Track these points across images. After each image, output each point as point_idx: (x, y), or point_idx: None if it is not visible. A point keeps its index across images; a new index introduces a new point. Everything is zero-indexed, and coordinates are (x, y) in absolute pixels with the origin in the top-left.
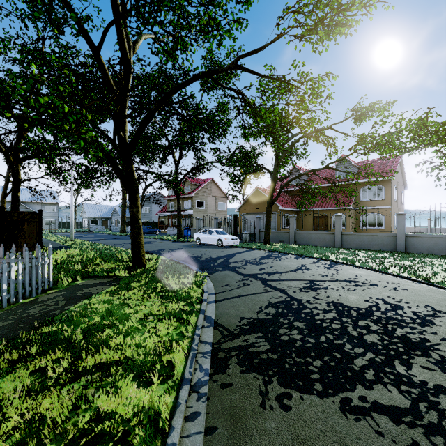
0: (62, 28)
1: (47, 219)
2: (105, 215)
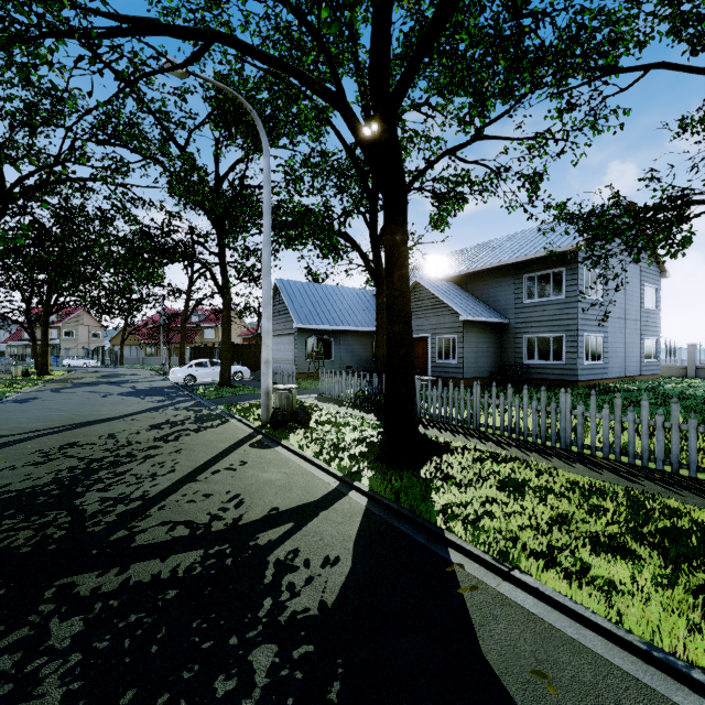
0: None
1: None
2: None
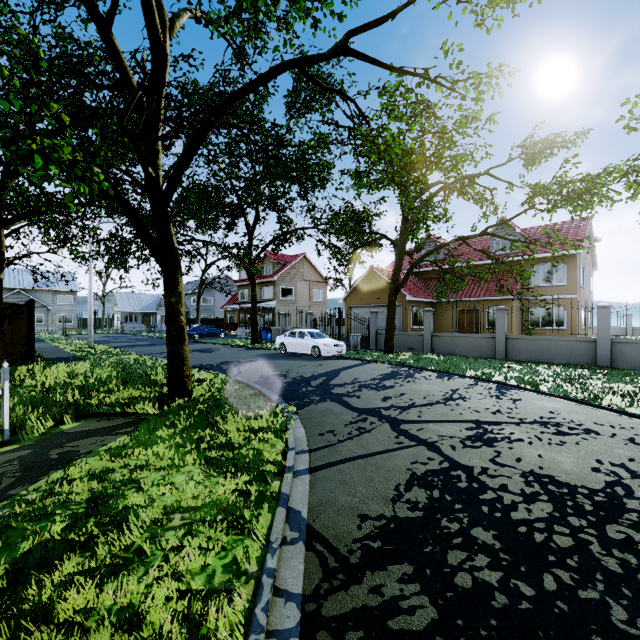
0: (63, 8)
1: (61, 314)
2: (147, 309)
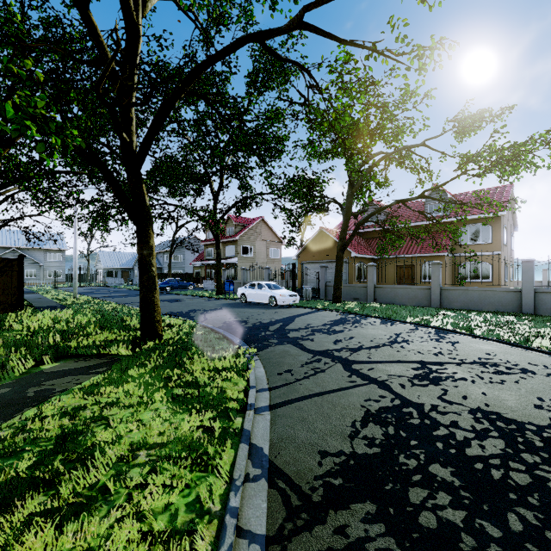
0: None
1: (51, 270)
2: (126, 265)
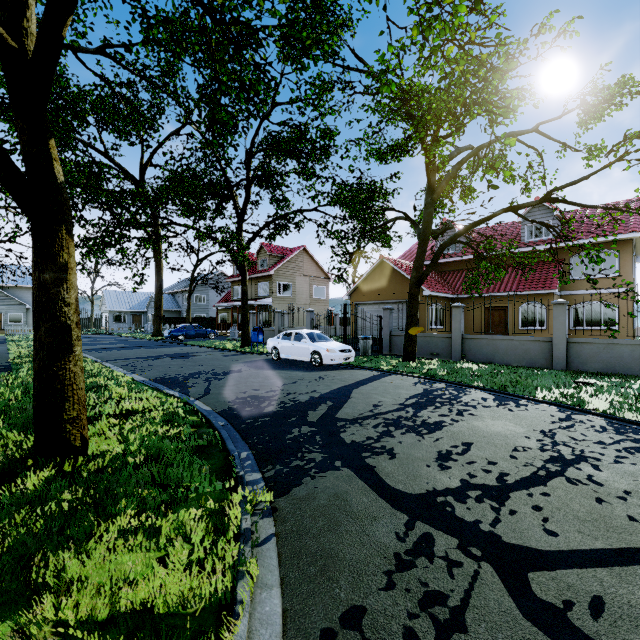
0: None
1: None
2: (137, 308)
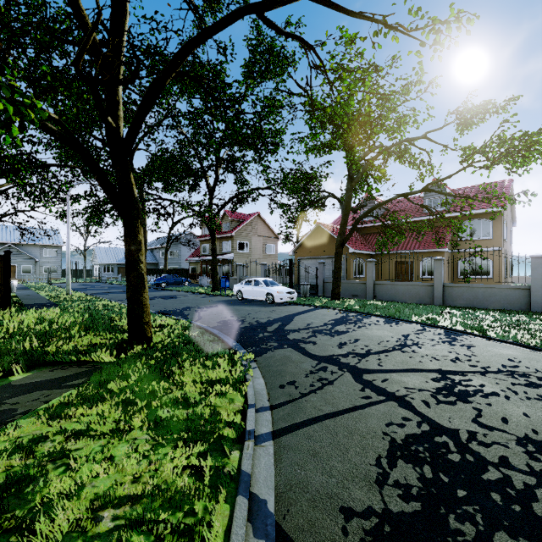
0: None
1: (47, 265)
2: (122, 261)
